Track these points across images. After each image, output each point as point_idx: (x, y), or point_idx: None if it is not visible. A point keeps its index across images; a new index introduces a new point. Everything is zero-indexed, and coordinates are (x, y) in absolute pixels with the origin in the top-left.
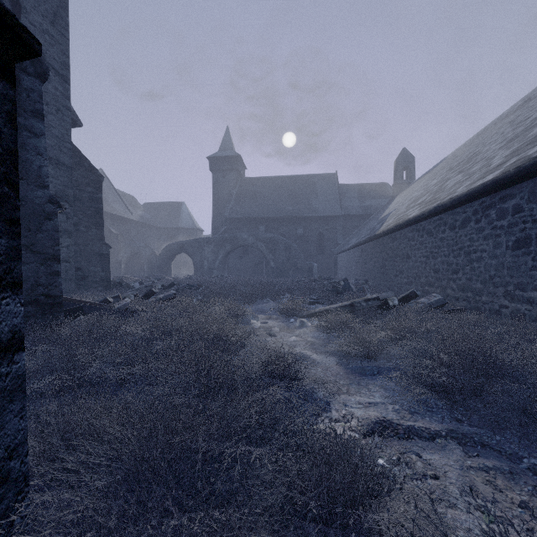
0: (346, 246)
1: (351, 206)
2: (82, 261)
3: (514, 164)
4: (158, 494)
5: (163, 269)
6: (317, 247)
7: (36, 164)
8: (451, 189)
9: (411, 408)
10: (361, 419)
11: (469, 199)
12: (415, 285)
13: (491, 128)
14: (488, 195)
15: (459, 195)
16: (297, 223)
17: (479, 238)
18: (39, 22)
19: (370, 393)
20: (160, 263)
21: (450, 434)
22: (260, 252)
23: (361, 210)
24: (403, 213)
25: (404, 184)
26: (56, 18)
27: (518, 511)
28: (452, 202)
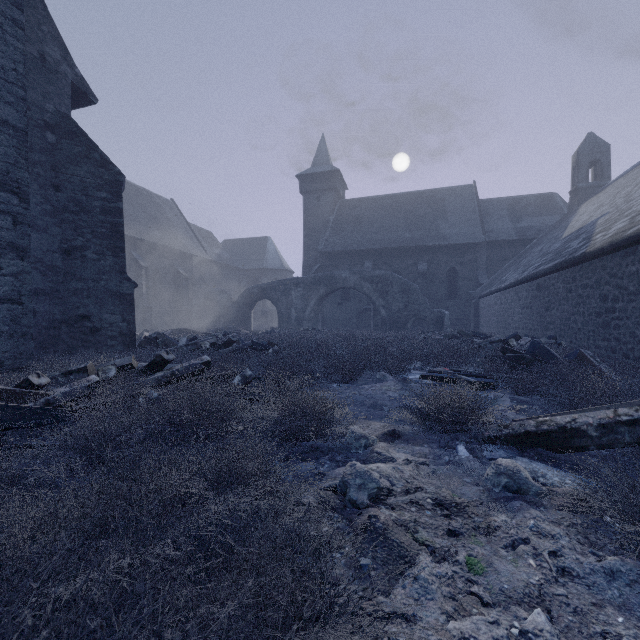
0: (497, 284)
1: (499, 229)
2: (91, 305)
3: None
4: None
5: (240, 320)
6: (447, 288)
7: None
8: None
9: None
10: None
11: None
12: None
13: None
14: None
15: None
16: (418, 256)
17: None
18: None
19: None
20: (237, 311)
21: None
22: (366, 297)
23: (514, 233)
24: None
25: (590, 187)
26: None
27: None
28: None
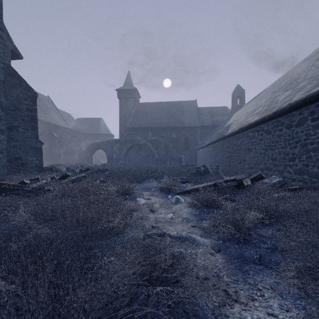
0: (202, 144)
1: (205, 121)
2: (21, 153)
3: None
4: None
5: (87, 159)
6: (184, 145)
7: None
8: (285, 99)
9: None
10: None
11: (307, 102)
12: (255, 169)
13: (297, 68)
14: None
15: (298, 100)
16: (172, 131)
17: (316, 133)
18: None
19: (265, 301)
20: (85, 155)
21: None
22: (149, 149)
23: (211, 123)
24: (243, 121)
25: (238, 106)
26: None
27: None
28: (291, 107)
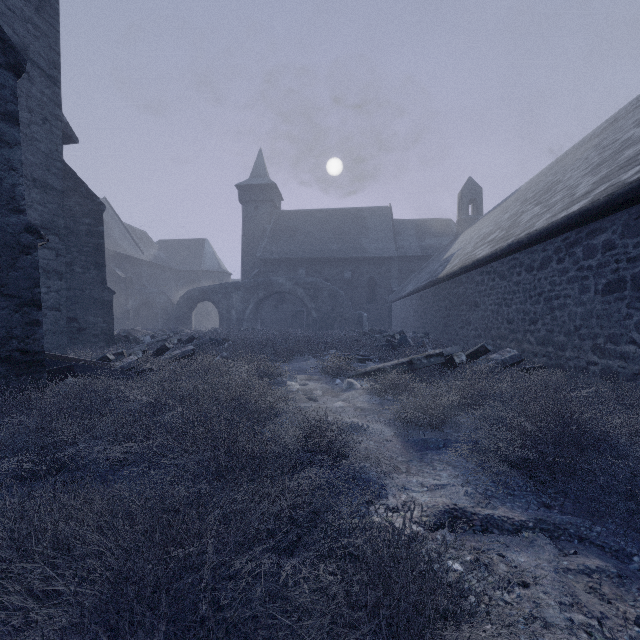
0: (402, 292)
1: (408, 246)
2: (78, 309)
3: (605, 191)
4: (144, 632)
5: (181, 321)
6: (368, 294)
7: (8, 182)
8: (528, 223)
9: (487, 491)
10: (425, 507)
11: (550, 234)
12: (485, 339)
13: (571, 154)
14: (573, 230)
15: (538, 229)
16: (344, 265)
17: (562, 281)
18: (20, 7)
19: (435, 473)
20: (178, 312)
21: (539, 525)
22: (300, 300)
23: (419, 250)
24: (470, 253)
25: (469, 219)
26: (42, 3)
27: (634, 630)
28: (530, 238)
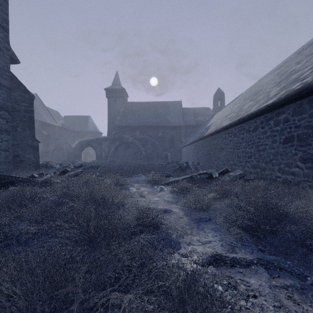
0: (186, 143)
1: (190, 120)
2: (19, 151)
3: (284, 93)
4: None
5: (76, 156)
6: (170, 143)
7: None
8: (247, 109)
9: (232, 243)
10: (201, 254)
11: (258, 114)
12: (227, 165)
13: (266, 78)
14: (269, 112)
15: (252, 112)
16: (158, 129)
17: (264, 137)
18: None
19: (205, 234)
20: (74, 152)
21: (259, 261)
22: (136, 147)
23: (195, 122)
24: (219, 124)
25: (218, 108)
26: None
27: None
28: (248, 116)
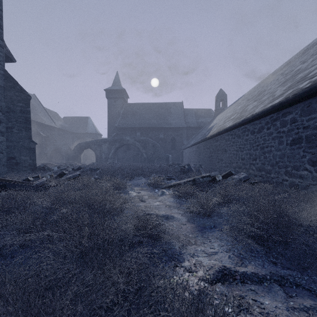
0: (188, 145)
1: (191, 122)
2: (15, 152)
3: (292, 93)
4: None
5: (75, 159)
6: (171, 145)
7: None
8: (251, 110)
9: (240, 254)
10: (207, 268)
11: (263, 115)
12: (230, 168)
13: (269, 78)
14: (275, 113)
15: (257, 112)
16: (159, 131)
17: (269, 139)
18: None
19: (211, 244)
20: (74, 154)
21: (273, 277)
22: (137, 148)
23: (196, 124)
24: (222, 125)
25: (220, 109)
26: None
27: None
28: (253, 117)
